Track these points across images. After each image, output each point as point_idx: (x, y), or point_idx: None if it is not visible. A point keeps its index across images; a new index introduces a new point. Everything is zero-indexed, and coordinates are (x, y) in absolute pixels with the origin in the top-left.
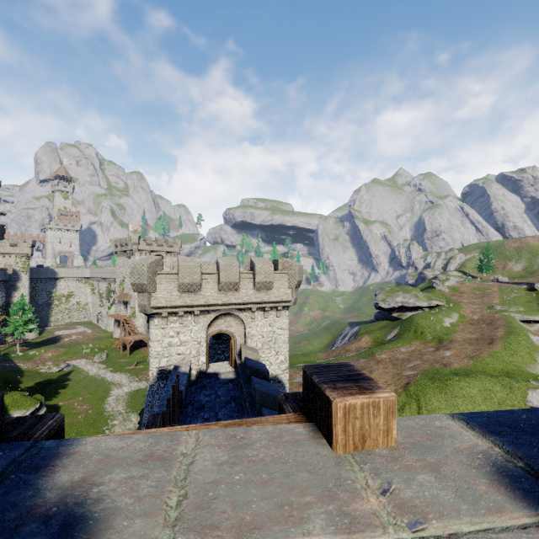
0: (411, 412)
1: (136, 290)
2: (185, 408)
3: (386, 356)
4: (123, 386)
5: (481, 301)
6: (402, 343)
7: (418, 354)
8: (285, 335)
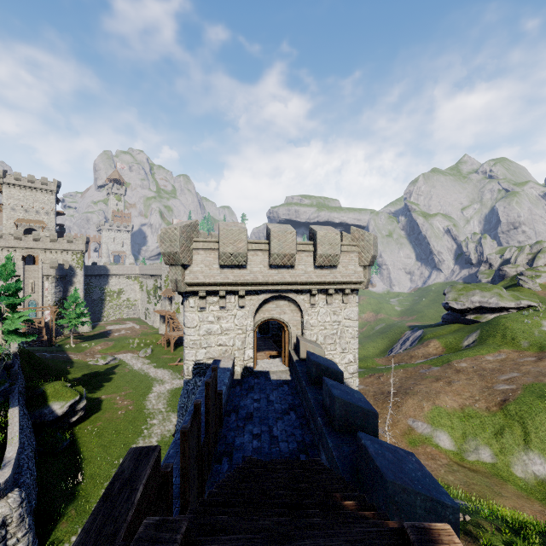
0: (514, 438)
1: (167, 262)
2: (227, 416)
3: (468, 365)
4: (165, 383)
5: None
6: (488, 349)
7: (513, 364)
8: (353, 327)
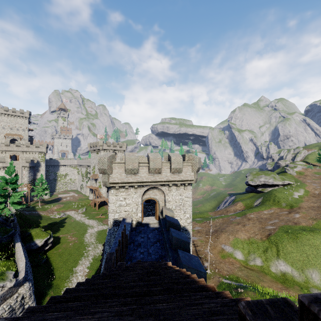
0: (272, 253)
1: (100, 173)
2: (129, 244)
3: (254, 216)
4: (94, 228)
5: (320, 182)
6: (265, 207)
7: (276, 215)
8: (189, 201)
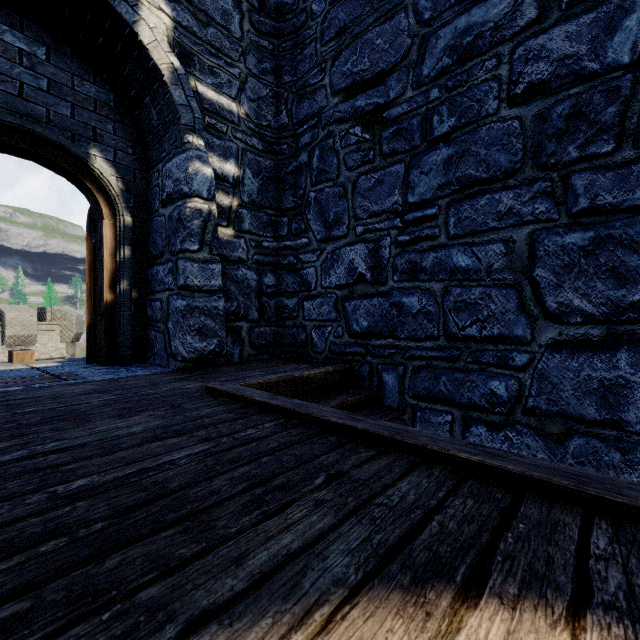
0: None
1: None
2: None
3: None
4: None
5: None
6: None
7: None
8: None
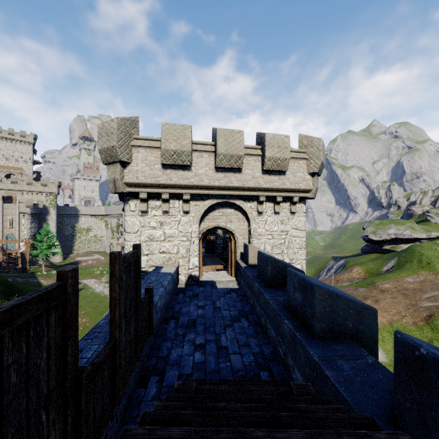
0: None
1: (105, 161)
2: (164, 323)
3: (391, 286)
4: None
5: None
6: (407, 273)
7: (432, 284)
8: (301, 238)
